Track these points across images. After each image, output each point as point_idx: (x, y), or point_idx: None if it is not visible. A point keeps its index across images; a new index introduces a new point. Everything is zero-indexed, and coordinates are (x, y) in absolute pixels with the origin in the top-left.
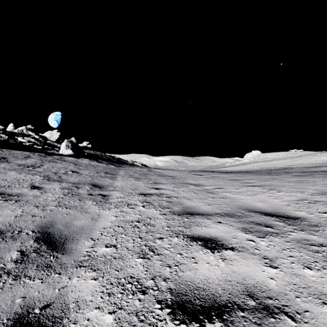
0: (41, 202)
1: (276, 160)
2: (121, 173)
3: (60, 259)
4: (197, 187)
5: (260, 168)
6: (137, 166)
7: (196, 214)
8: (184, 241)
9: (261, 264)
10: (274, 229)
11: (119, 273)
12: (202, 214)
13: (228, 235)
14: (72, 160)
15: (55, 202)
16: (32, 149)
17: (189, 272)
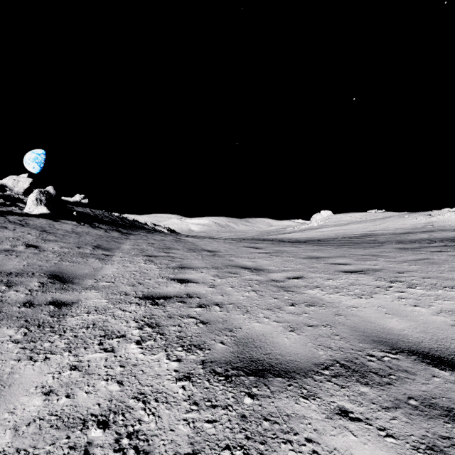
0: None
1: (354, 224)
2: (125, 247)
3: None
4: (257, 276)
5: (334, 234)
6: (159, 233)
7: (273, 374)
8: None
9: None
10: None
11: None
12: (285, 370)
13: None
14: (42, 224)
15: None
16: None
17: None
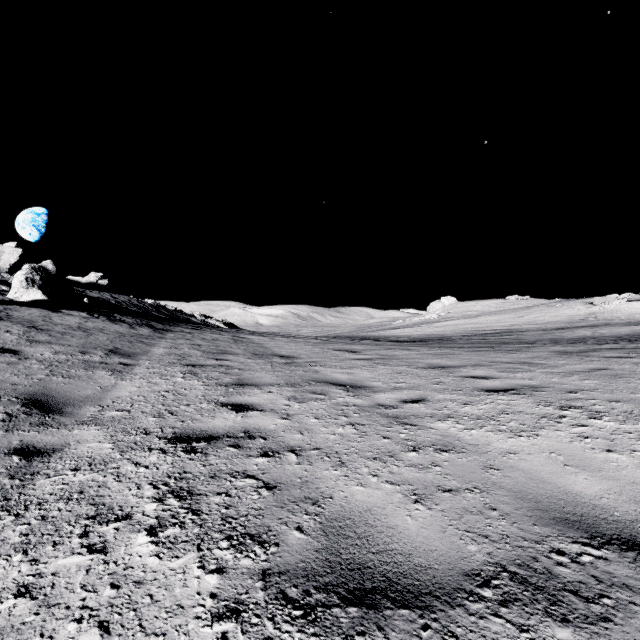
0: None
1: (487, 315)
2: (156, 352)
3: None
4: (355, 398)
5: (461, 331)
6: (210, 329)
7: (392, 600)
8: None
9: None
10: None
11: None
12: (414, 591)
13: None
14: (32, 316)
15: None
16: None
17: None
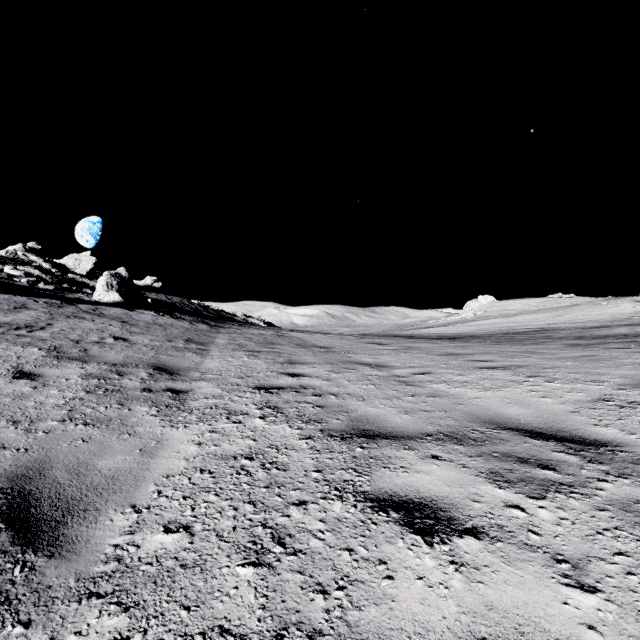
0: (28, 410)
1: (525, 314)
2: (220, 342)
3: (38, 573)
4: (378, 372)
5: (495, 329)
6: (255, 327)
7: (382, 437)
8: (357, 512)
9: (554, 581)
10: (561, 474)
11: (191, 617)
12: (393, 436)
13: (460, 493)
14: (118, 314)
15: (62, 410)
16: (34, 292)
17: (374, 610)
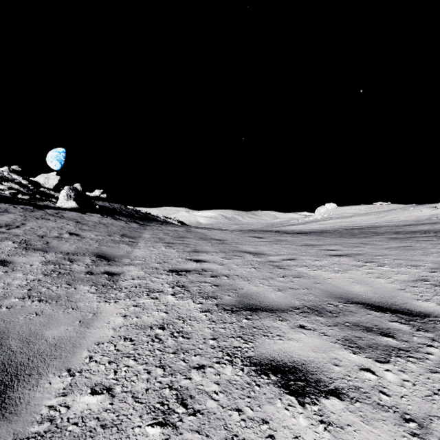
0: None
1: (357, 216)
2: (146, 236)
3: None
4: (258, 258)
5: (337, 226)
6: (171, 225)
7: (262, 310)
8: (244, 375)
9: (405, 439)
10: (398, 341)
11: None
12: (270, 309)
13: (323, 358)
14: (74, 216)
15: (23, 290)
16: (14, 200)
17: None
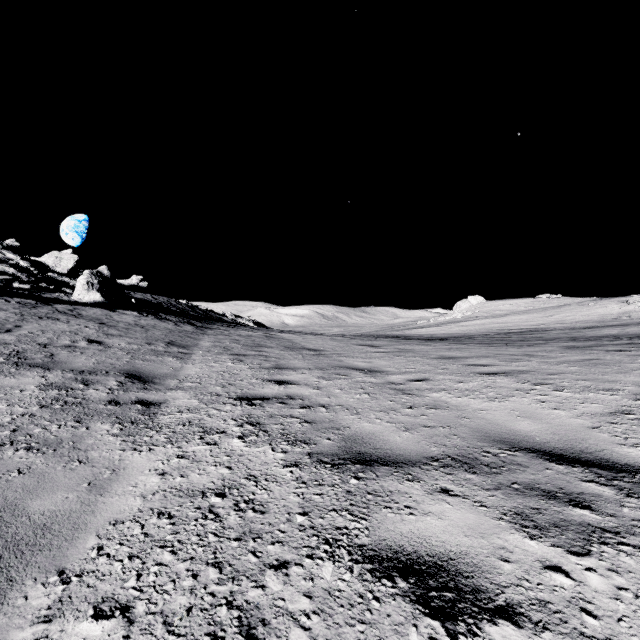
0: None
1: (515, 315)
2: (204, 344)
3: None
4: (372, 378)
5: (486, 330)
6: (243, 327)
7: (380, 463)
8: (353, 580)
9: None
10: (600, 515)
11: None
12: (393, 461)
13: (483, 547)
14: (97, 315)
15: (4, 431)
16: (7, 291)
17: None
